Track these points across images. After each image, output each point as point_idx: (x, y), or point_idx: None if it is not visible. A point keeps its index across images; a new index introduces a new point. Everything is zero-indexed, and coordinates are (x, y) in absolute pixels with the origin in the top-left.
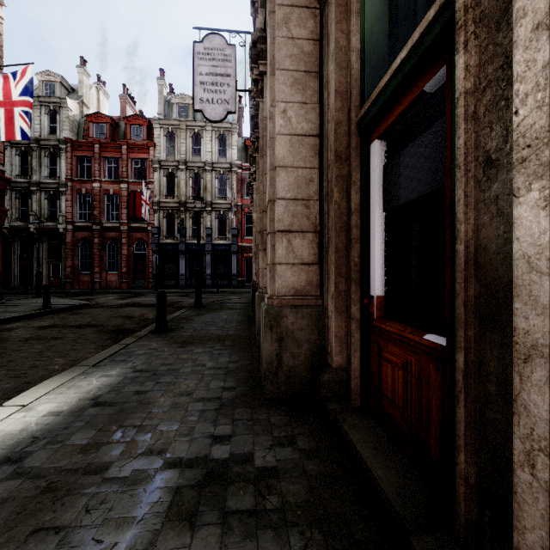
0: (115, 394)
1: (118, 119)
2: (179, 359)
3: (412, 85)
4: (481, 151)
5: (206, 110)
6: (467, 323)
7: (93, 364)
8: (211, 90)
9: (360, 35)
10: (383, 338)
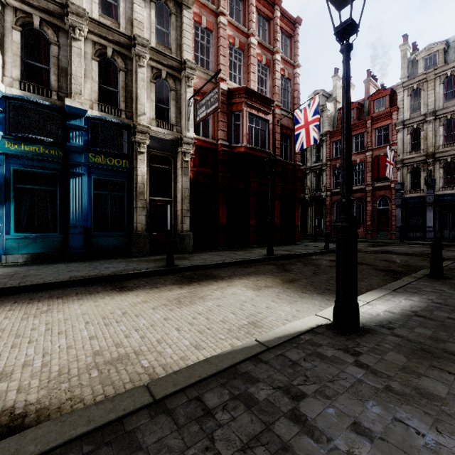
0: (429, 314)
1: (362, 100)
2: None
3: None
4: None
5: None
6: None
7: (392, 290)
8: None
9: None
10: None
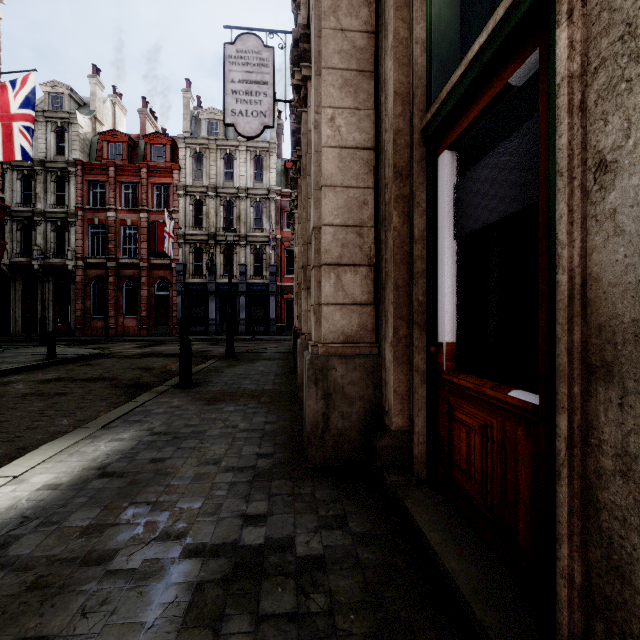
0: (127, 463)
1: (136, 137)
2: (205, 419)
3: (493, 78)
4: (591, 152)
5: (239, 124)
6: (572, 376)
7: (102, 426)
8: (245, 101)
9: (425, 23)
10: (455, 394)
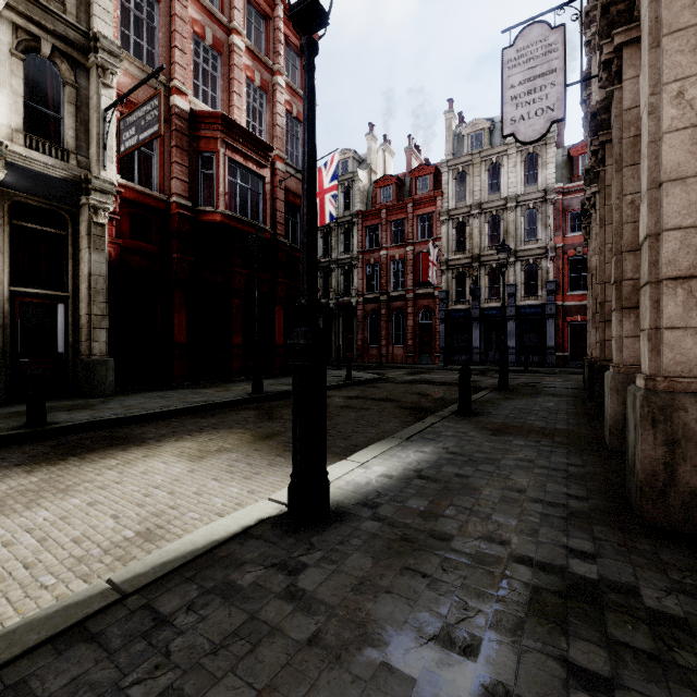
0: (435, 472)
1: (403, 175)
2: (495, 449)
3: None
4: None
5: (519, 131)
6: None
7: (405, 438)
8: (527, 102)
9: None
10: None
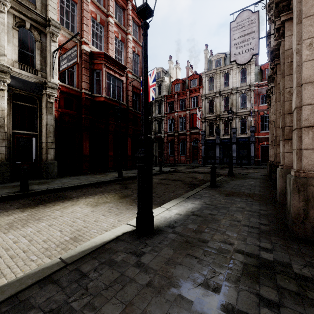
0: (200, 212)
1: (185, 79)
2: (227, 202)
3: None
4: None
5: (238, 59)
6: None
7: (186, 197)
8: (241, 46)
9: None
10: None
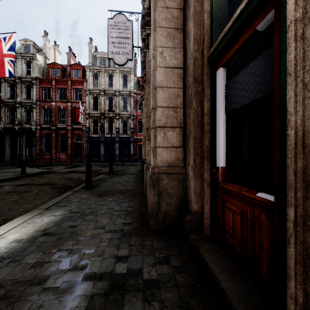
0: (57, 228)
1: (66, 66)
2: (98, 205)
3: (247, 27)
4: (308, 62)
5: (115, 58)
6: (297, 187)
7: (45, 208)
8: (118, 47)
9: (210, 2)
10: (226, 194)
